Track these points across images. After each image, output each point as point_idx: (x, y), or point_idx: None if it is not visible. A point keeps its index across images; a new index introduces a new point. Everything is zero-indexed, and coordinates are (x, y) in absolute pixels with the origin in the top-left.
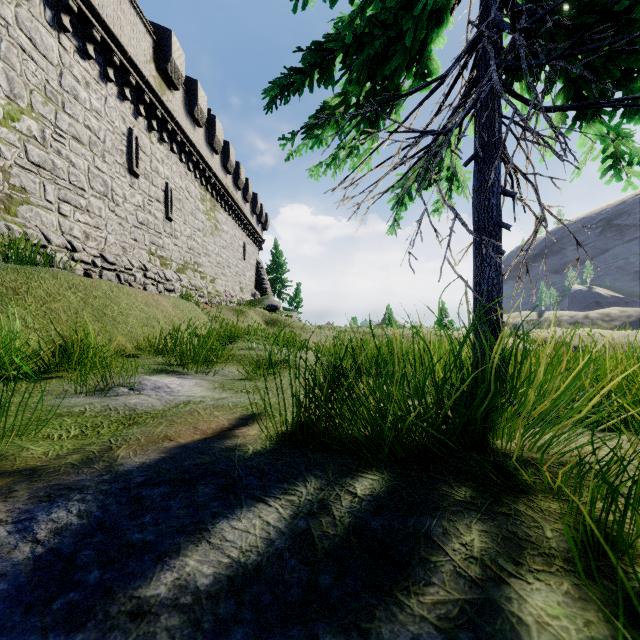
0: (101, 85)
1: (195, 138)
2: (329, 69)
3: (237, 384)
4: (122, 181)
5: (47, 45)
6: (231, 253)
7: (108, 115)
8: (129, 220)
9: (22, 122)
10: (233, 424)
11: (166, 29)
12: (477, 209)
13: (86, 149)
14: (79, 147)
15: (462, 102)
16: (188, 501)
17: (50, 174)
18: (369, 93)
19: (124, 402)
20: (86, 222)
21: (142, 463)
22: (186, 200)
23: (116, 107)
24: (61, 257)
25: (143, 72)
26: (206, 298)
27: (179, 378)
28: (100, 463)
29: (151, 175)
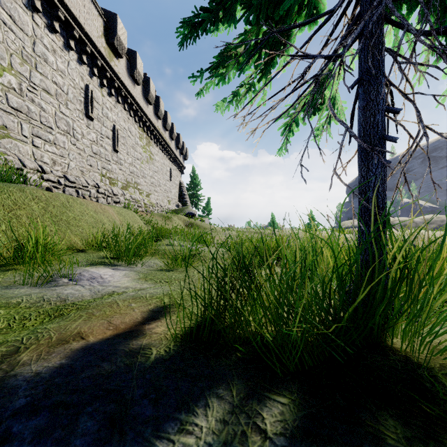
0: (65, 52)
1: (135, 93)
2: (231, 9)
3: (158, 275)
4: (81, 123)
5: (23, 21)
6: (161, 176)
7: (70, 74)
8: (86, 151)
9: (4, 77)
10: (145, 317)
11: (113, 13)
12: (363, 125)
13: (53, 99)
14: (48, 97)
15: (347, 35)
16: (60, 446)
17: (26, 116)
18: (265, 33)
19: (59, 293)
20: (53, 152)
21: (37, 374)
22: (128, 137)
23: (76, 69)
24: (30, 176)
25: (96, 44)
26: (143, 208)
27: (113, 269)
28: None
29: (102, 119)
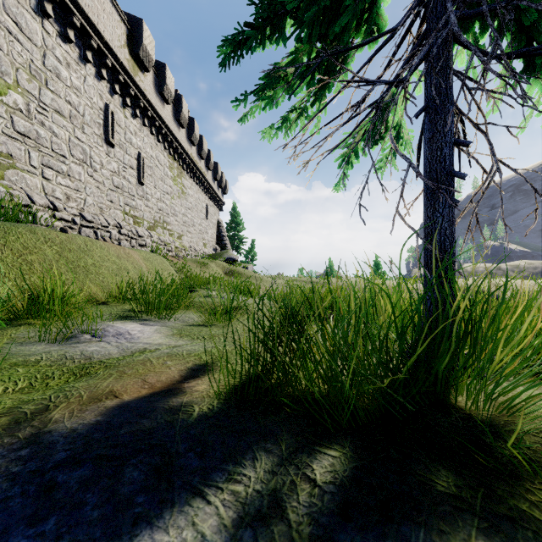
0: (81, 66)
1: (164, 114)
2: (280, 25)
3: (194, 330)
4: (99, 150)
5: (32, 29)
6: (195, 213)
7: (87, 92)
8: (106, 184)
9: (9, 96)
10: (183, 376)
11: (138, 18)
12: (428, 160)
13: (67, 121)
14: (61, 119)
15: (411, 56)
16: (109, 493)
17: (34, 142)
18: (319, 52)
19: (82, 350)
20: (67, 185)
21: (73, 430)
22: (156, 167)
23: (94, 85)
24: (41, 215)
25: (118, 55)
26: (174, 252)
27: (141, 324)
28: (27, 429)
29: (125, 145)
